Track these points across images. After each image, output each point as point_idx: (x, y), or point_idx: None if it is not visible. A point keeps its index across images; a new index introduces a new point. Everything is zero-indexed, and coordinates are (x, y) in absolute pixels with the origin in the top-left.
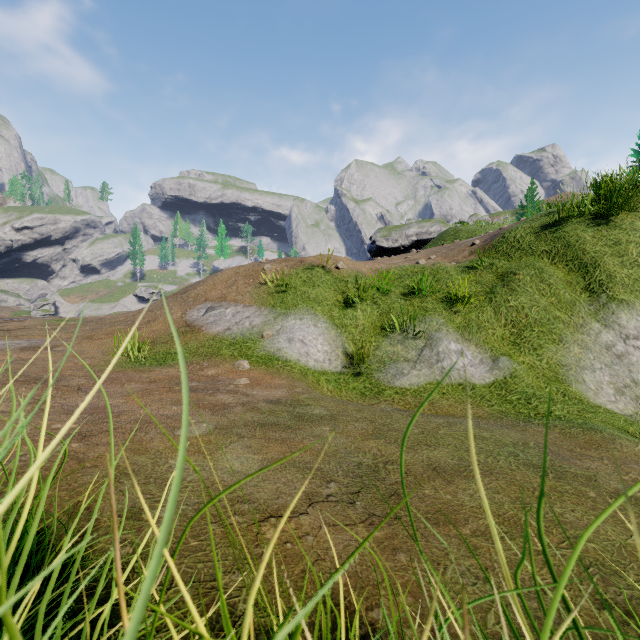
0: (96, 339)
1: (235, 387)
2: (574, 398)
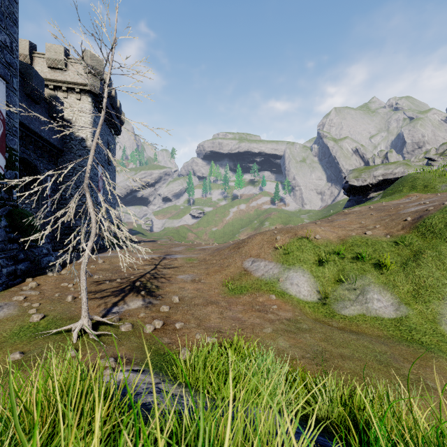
0: (211, 275)
1: (272, 310)
2: (439, 333)
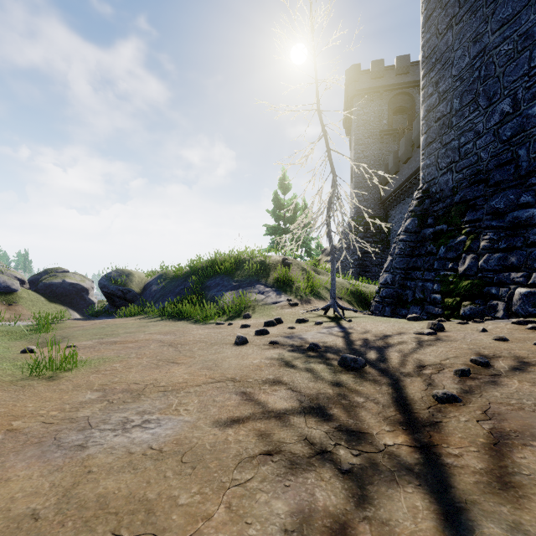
0: None
1: (89, 344)
2: None
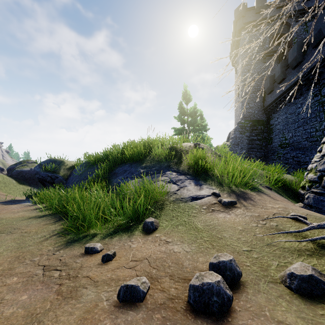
0: None
1: None
2: None
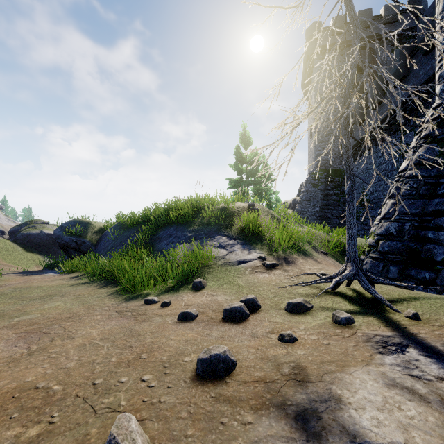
0: None
1: None
2: None
